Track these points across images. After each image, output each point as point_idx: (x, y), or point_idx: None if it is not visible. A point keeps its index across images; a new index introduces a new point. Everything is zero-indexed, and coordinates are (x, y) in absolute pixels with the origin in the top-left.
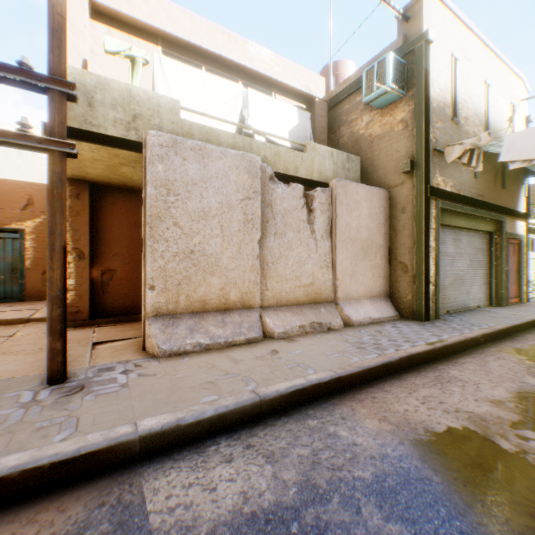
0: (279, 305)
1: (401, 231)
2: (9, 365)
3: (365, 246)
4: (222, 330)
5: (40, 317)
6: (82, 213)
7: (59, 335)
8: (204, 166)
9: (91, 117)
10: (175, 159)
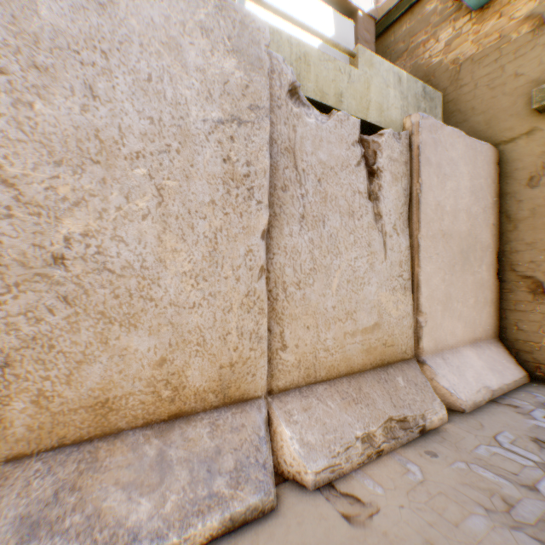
0: (312, 381)
1: (526, 219)
2: None
3: (465, 246)
4: (151, 500)
5: None
6: None
7: None
8: (99, 5)
9: None
10: None
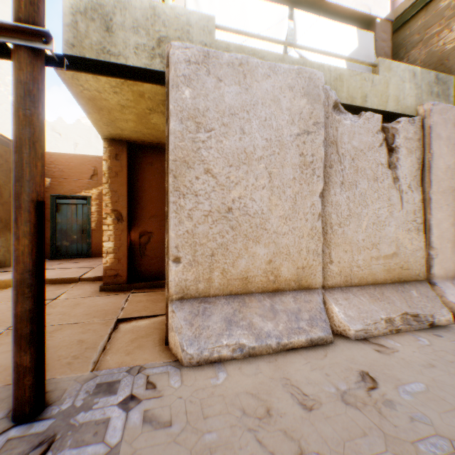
0: (348, 284)
1: None
2: (10, 354)
3: None
4: (272, 324)
5: (88, 277)
6: (119, 174)
7: (27, 343)
8: (245, 89)
9: (109, 45)
10: (207, 80)
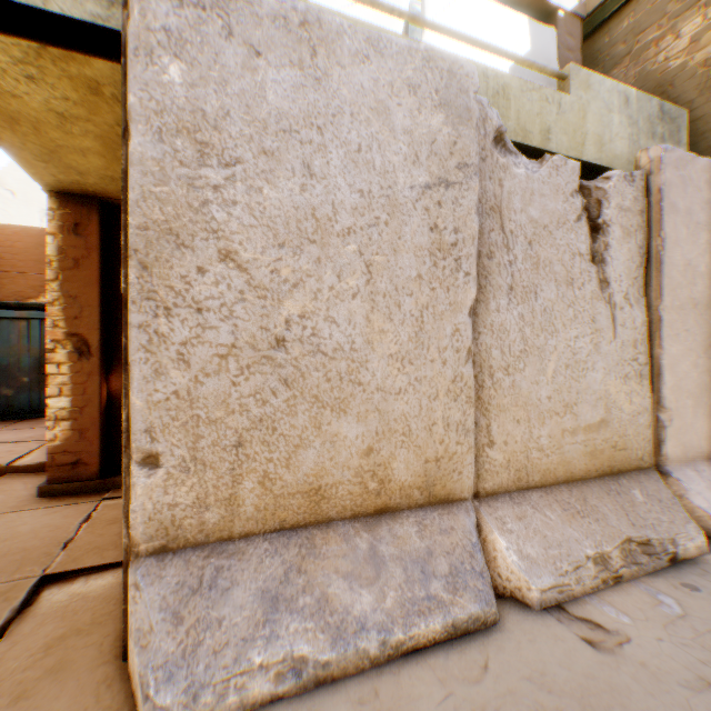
0: (523, 486)
1: None
2: None
3: None
4: (371, 593)
5: (28, 463)
6: (85, 263)
7: None
8: (315, 80)
9: None
10: (226, 49)
